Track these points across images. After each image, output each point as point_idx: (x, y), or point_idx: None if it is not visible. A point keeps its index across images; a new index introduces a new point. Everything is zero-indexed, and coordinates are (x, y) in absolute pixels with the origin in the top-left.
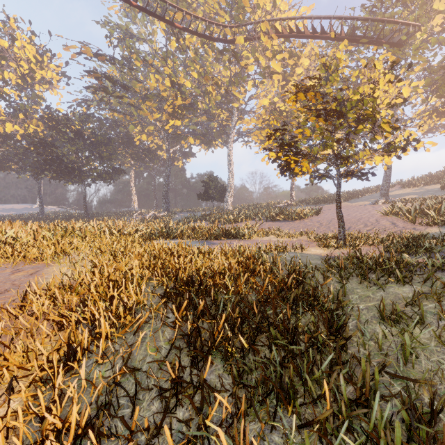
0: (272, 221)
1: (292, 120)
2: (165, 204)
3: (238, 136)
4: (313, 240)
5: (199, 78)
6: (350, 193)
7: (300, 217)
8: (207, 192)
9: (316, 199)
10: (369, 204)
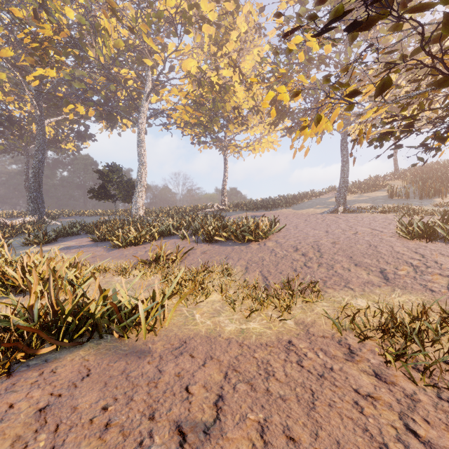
0: (206, 242)
1: (225, 100)
2: (35, 203)
3: (155, 118)
4: (401, 371)
5: (87, 5)
6: (289, 198)
7: (257, 236)
8: (104, 187)
9: (253, 204)
10: (326, 212)
